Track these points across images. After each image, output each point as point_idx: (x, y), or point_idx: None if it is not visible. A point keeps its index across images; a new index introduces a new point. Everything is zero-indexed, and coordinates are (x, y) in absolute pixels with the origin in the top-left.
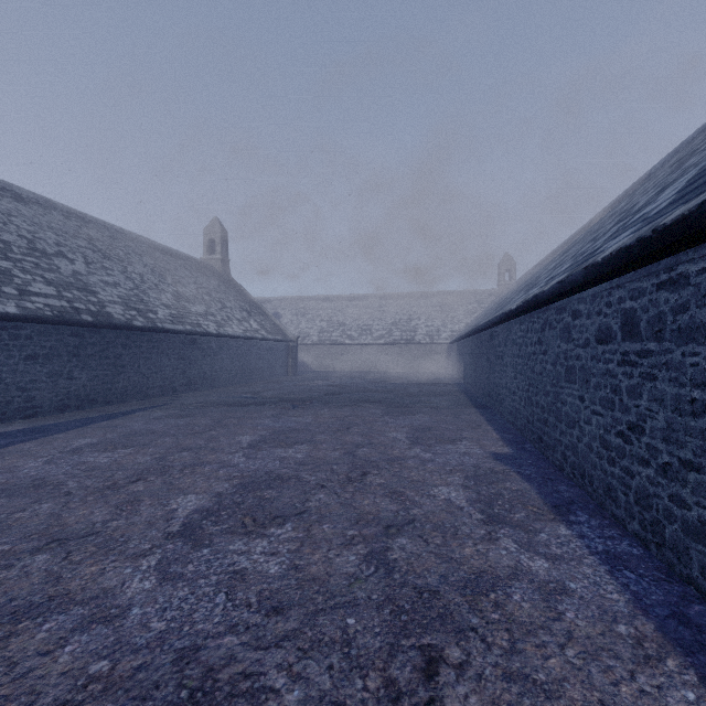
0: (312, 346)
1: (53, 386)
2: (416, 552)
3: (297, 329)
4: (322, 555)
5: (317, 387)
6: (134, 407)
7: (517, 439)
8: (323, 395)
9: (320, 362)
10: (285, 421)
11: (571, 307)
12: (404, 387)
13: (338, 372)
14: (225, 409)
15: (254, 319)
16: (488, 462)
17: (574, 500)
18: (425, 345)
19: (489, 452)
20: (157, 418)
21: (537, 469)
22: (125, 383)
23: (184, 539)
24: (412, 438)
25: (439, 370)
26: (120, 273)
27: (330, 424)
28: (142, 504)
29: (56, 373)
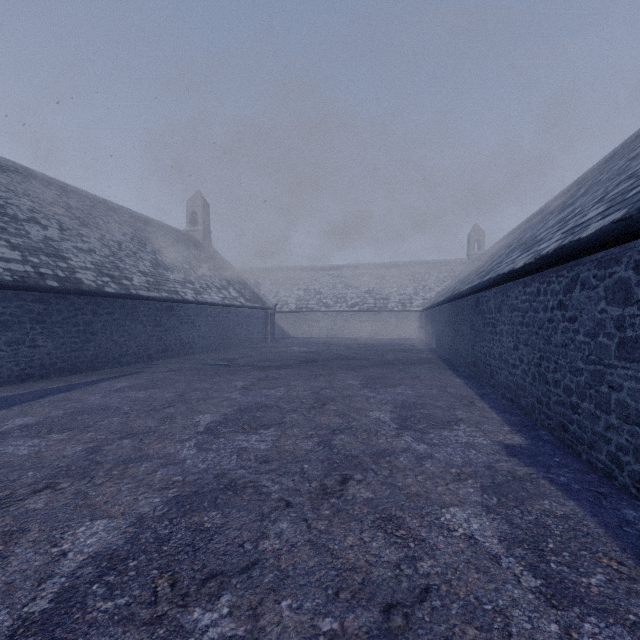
0: (290, 314)
1: (13, 355)
2: None
3: (276, 297)
4: None
5: (293, 354)
6: (101, 376)
7: (525, 422)
8: (299, 363)
9: (297, 328)
10: (254, 395)
11: (634, 255)
12: (380, 354)
13: (314, 338)
14: (194, 379)
15: (233, 287)
16: (502, 460)
17: None
18: (397, 313)
19: (498, 443)
20: (118, 390)
21: (574, 473)
22: (95, 350)
23: None
24: (398, 420)
25: (411, 336)
26: (97, 240)
27: (303, 398)
28: (23, 540)
29: (17, 341)
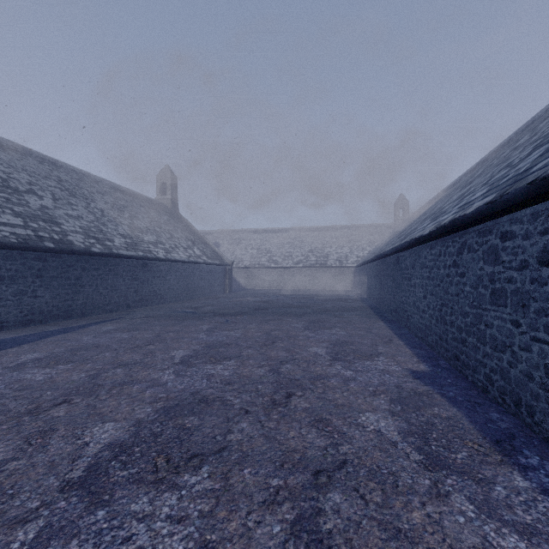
0: (245, 269)
1: (18, 304)
2: (354, 517)
3: (233, 255)
4: (240, 522)
5: (247, 303)
6: (90, 321)
7: (430, 355)
8: (252, 310)
9: (251, 282)
10: (217, 335)
11: (500, 228)
12: (320, 303)
13: (265, 290)
14: (167, 323)
15: (197, 247)
16: (408, 382)
17: (513, 432)
18: (335, 268)
19: (407, 370)
20: (106, 332)
21: (460, 390)
22: (84, 300)
23: (82, 492)
24: (331, 353)
25: (347, 288)
26: (84, 208)
27: (257, 338)
28: (55, 436)
29: (21, 292)
